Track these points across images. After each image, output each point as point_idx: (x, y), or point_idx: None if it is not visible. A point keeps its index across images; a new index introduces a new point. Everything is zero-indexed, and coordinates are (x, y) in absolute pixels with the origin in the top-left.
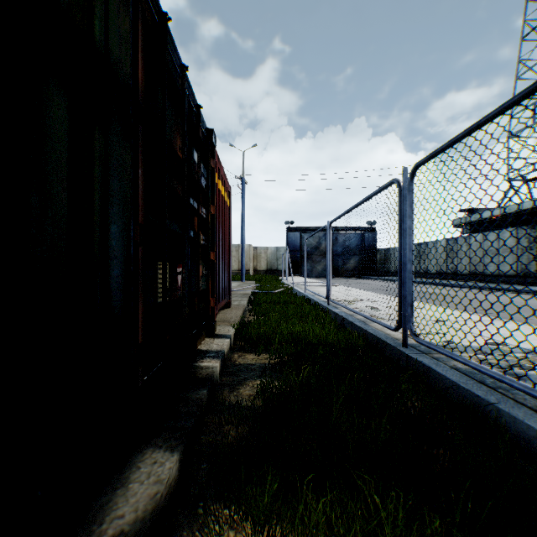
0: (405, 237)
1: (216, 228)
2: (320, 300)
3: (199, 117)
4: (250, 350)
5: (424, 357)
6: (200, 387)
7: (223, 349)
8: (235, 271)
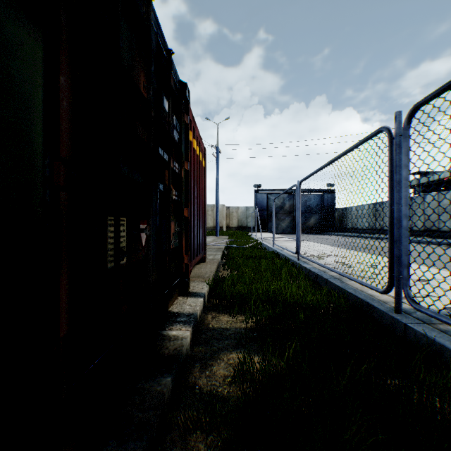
0: (398, 189)
1: (191, 186)
2: (289, 255)
3: (170, 63)
4: (224, 309)
5: (429, 329)
6: (164, 370)
7: (196, 311)
8: (210, 227)
